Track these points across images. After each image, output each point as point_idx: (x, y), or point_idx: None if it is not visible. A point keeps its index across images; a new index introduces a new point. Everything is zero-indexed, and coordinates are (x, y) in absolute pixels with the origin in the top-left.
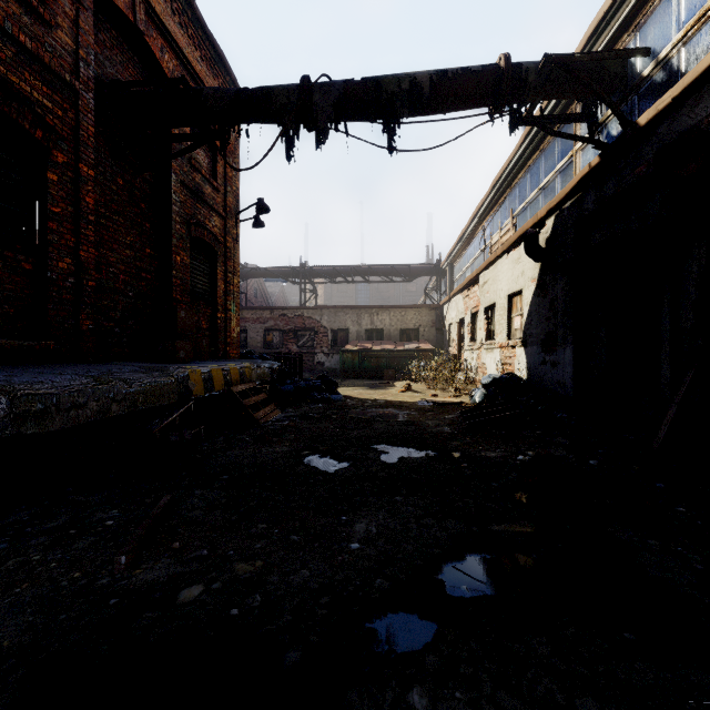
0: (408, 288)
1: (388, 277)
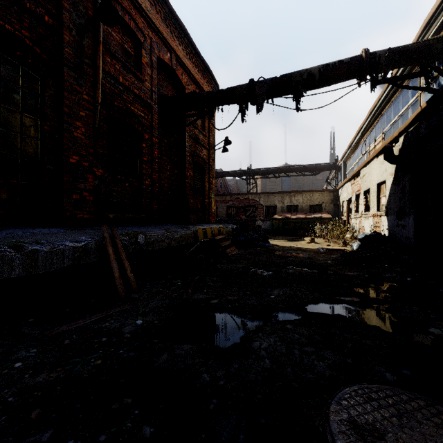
0: (317, 178)
1: (302, 173)
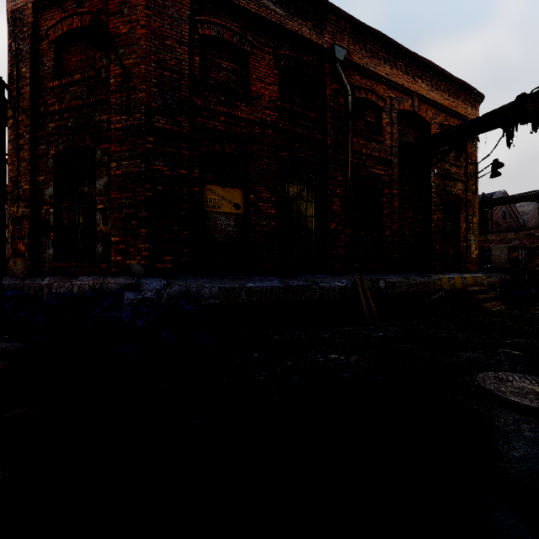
0: None
1: None
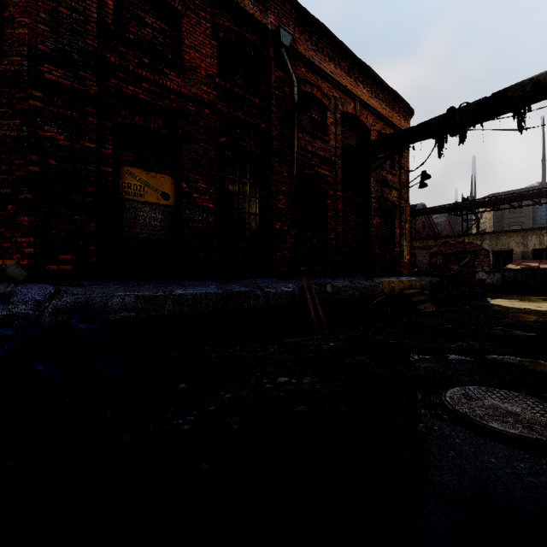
0: None
1: None
